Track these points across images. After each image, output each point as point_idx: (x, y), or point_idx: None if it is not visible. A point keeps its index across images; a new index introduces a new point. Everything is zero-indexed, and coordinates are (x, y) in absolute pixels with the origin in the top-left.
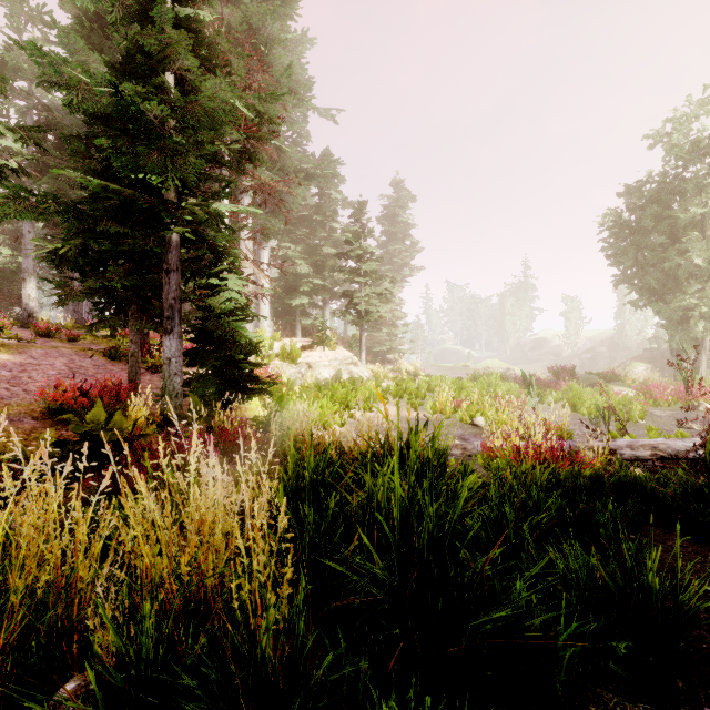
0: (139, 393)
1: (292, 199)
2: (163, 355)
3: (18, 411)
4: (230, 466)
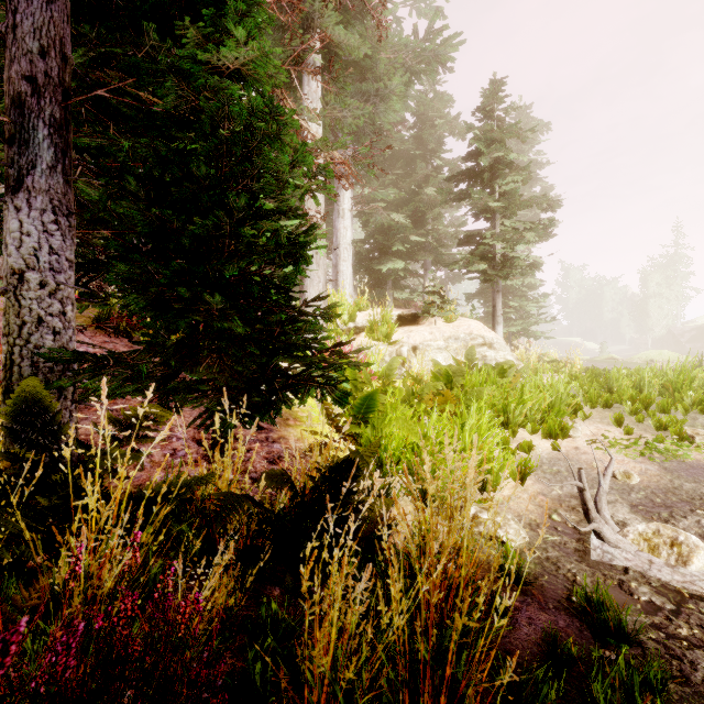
0: None
1: (383, 104)
2: None
3: None
4: None
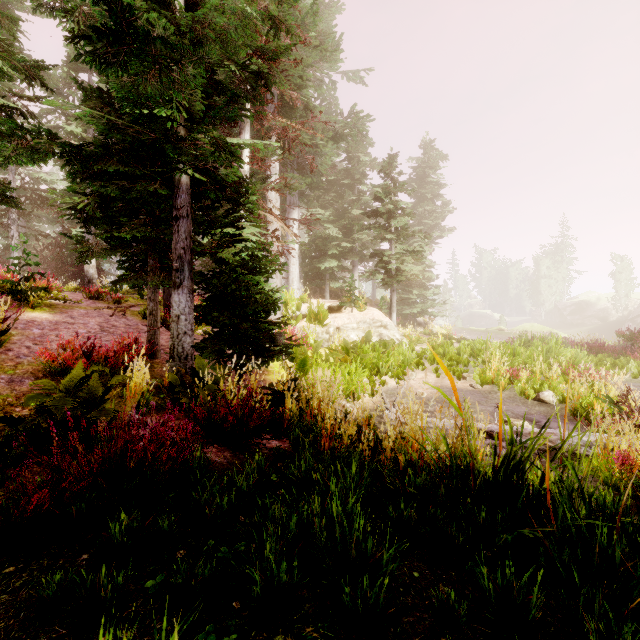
0: (158, 353)
1: (320, 160)
2: (172, 312)
3: (25, 370)
4: (228, 453)
